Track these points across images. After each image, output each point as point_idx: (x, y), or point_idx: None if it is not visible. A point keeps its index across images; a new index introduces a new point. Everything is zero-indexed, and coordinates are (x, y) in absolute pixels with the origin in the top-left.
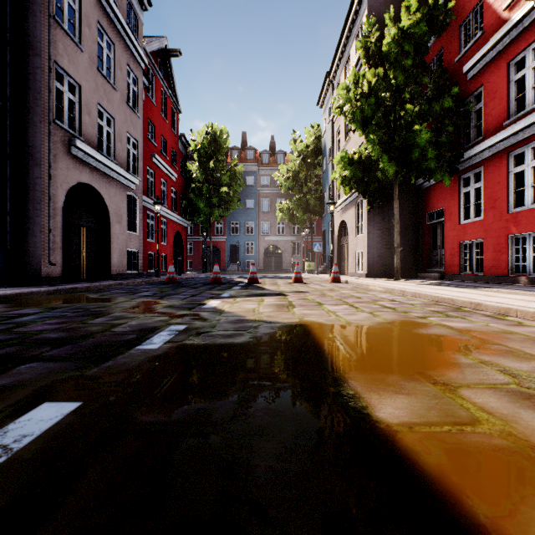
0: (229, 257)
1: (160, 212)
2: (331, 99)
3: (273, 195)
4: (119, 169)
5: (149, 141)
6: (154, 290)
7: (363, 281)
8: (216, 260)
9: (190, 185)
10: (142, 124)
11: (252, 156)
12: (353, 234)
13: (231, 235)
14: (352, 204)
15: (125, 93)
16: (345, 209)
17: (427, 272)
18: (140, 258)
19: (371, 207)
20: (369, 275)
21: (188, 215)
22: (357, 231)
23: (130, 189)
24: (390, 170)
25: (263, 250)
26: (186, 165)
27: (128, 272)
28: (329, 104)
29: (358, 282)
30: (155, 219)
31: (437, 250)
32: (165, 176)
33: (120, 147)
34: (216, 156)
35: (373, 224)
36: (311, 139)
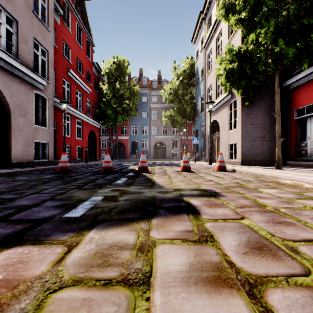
0: (131, 149)
1: (76, 115)
2: (203, 32)
3: (160, 108)
4: (21, 66)
5: (64, 59)
6: (3, 188)
7: (252, 170)
8: (122, 151)
9: (102, 98)
10: (52, 37)
11: (146, 83)
12: (225, 130)
13: (132, 135)
14: (224, 106)
15: (32, 3)
16: (217, 111)
17: (295, 160)
18: (49, 149)
19: (249, 103)
20: (243, 163)
21: (100, 119)
22: (229, 127)
23: (38, 89)
24: (289, 52)
25: (153, 145)
26: (99, 84)
27: (35, 160)
28: (201, 37)
29: (254, 172)
30: (71, 120)
31: (306, 141)
32: (81, 89)
33: (25, 49)
34: (120, 79)
35: (246, 119)
36: (187, 66)
